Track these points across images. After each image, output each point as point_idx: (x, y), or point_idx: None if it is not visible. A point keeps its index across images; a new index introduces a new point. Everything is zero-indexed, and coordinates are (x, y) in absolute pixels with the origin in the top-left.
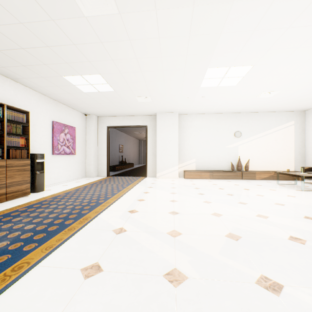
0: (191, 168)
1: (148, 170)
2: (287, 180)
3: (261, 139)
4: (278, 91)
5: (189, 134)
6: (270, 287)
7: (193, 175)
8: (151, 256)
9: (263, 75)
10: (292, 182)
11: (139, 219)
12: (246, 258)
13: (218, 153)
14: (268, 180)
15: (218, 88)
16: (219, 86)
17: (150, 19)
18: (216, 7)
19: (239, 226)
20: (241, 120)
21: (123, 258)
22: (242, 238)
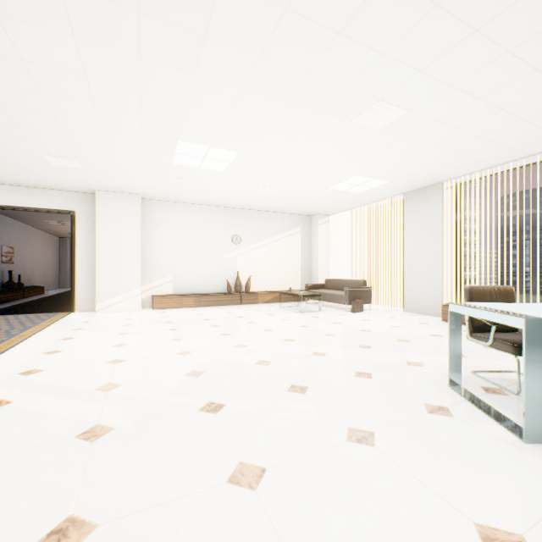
0: (165, 291)
1: (79, 298)
2: (293, 301)
3: (266, 248)
4: (276, 188)
5: (163, 234)
6: (212, 409)
7: (168, 302)
8: (59, 421)
9: (255, 166)
10: (297, 304)
11: (43, 381)
12: (201, 391)
13: (209, 267)
14: (273, 303)
15: (200, 171)
16: (202, 167)
17: (66, 46)
18: (174, 72)
19: (208, 361)
20: (241, 220)
21: (1, 437)
22: (205, 373)
